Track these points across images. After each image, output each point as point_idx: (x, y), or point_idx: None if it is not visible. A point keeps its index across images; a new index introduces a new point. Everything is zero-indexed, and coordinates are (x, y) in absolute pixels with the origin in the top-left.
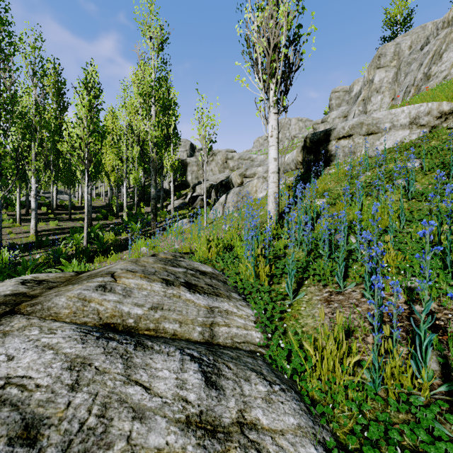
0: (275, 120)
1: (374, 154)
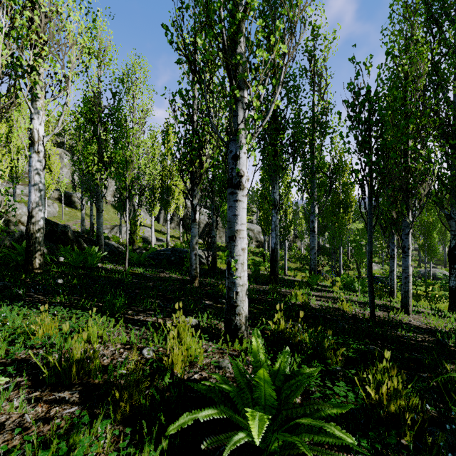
0: None
1: None
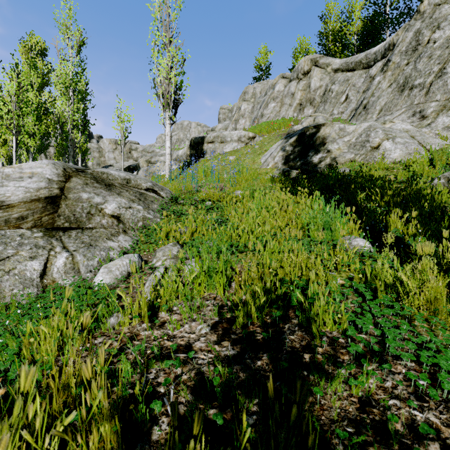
0: (169, 127)
1: (221, 153)
